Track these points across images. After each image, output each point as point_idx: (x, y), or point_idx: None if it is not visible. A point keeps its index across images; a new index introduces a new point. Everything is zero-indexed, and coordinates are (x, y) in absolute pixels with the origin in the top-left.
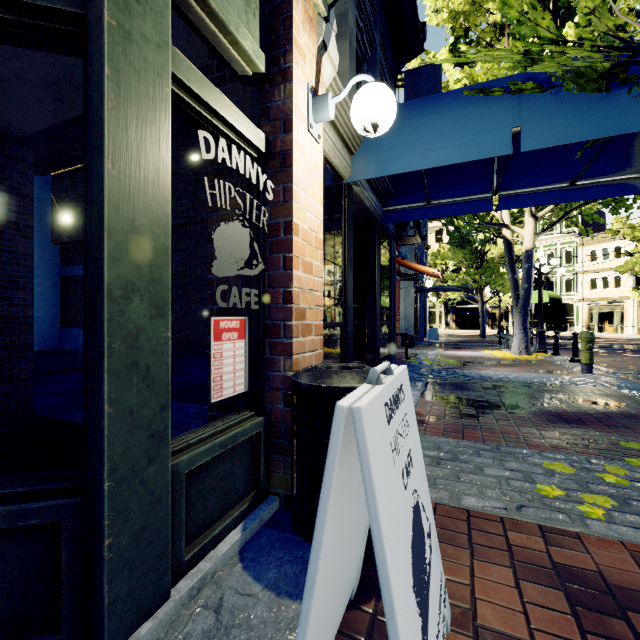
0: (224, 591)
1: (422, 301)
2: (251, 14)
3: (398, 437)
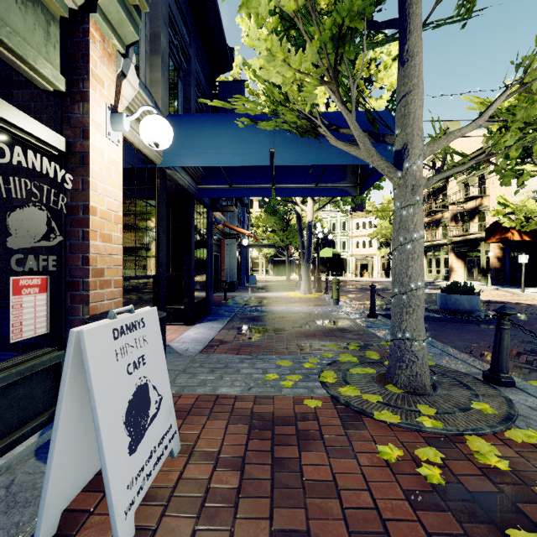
0: (17, 475)
1: (244, 255)
2: (51, 46)
3: (129, 347)
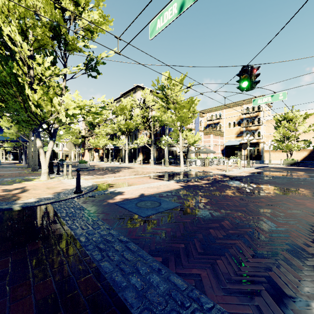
0: None
1: None
2: None
3: None
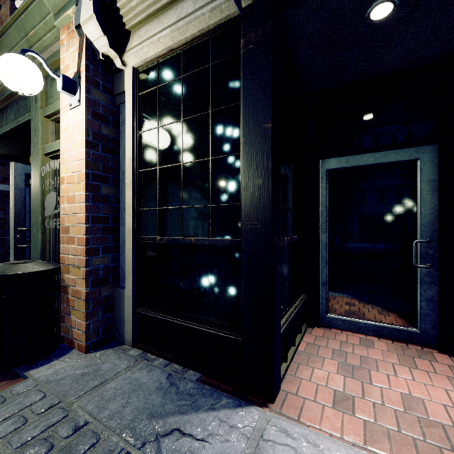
0: None
1: None
2: None
3: None
